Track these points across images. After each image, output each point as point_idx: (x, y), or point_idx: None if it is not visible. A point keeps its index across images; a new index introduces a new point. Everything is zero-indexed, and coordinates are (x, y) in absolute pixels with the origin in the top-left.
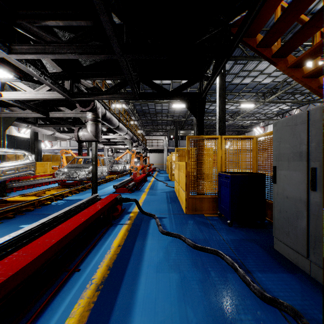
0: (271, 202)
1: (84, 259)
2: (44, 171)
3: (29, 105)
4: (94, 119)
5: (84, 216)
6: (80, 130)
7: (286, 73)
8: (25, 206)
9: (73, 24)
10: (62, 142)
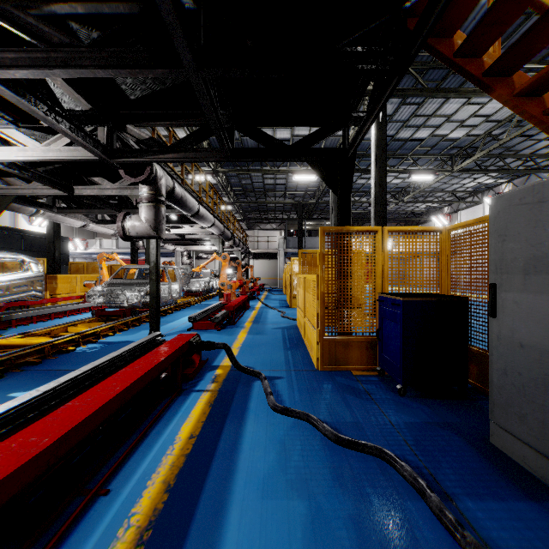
0: (478, 350)
1: (121, 468)
2: (71, 291)
3: (35, 173)
4: (152, 197)
5: (123, 381)
6: (127, 217)
7: (511, 106)
8: (26, 355)
9: (104, 11)
10: (104, 240)
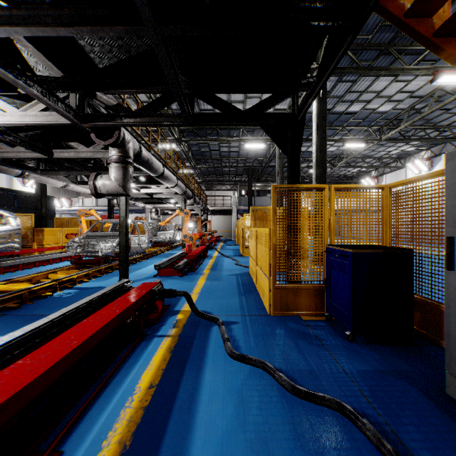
0: (420, 299)
1: (78, 423)
2: (56, 242)
3: (17, 137)
4: (121, 159)
5: (81, 334)
6: (98, 177)
7: None
8: (6, 300)
9: None
10: (86, 199)
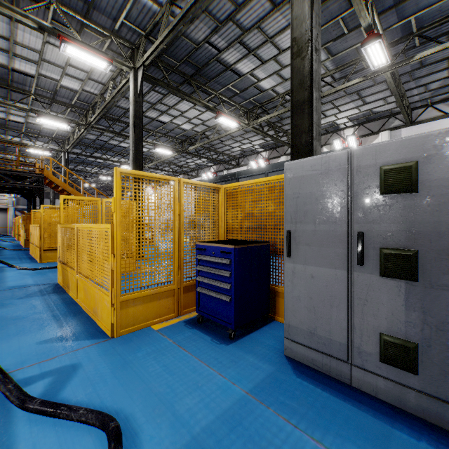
0: None
1: None
2: None
3: None
4: None
5: None
6: None
7: None
8: None
9: None
10: None
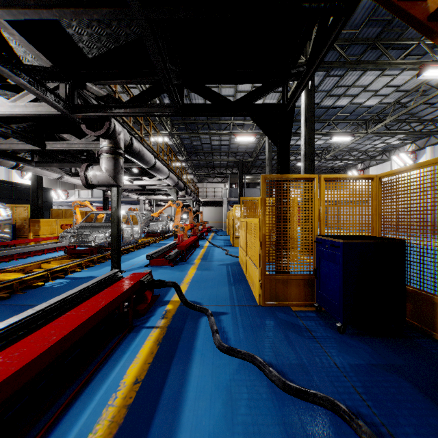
0: (412, 290)
1: (56, 423)
2: (52, 233)
3: (9, 129)
4: (111, 150)
5: (62, 328)
6: (89, 168)
7: None
8: None
9: None
10: (82, 191)
